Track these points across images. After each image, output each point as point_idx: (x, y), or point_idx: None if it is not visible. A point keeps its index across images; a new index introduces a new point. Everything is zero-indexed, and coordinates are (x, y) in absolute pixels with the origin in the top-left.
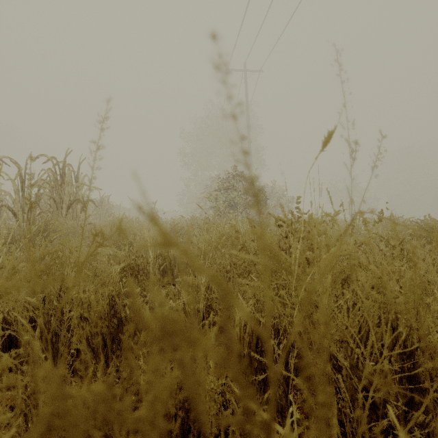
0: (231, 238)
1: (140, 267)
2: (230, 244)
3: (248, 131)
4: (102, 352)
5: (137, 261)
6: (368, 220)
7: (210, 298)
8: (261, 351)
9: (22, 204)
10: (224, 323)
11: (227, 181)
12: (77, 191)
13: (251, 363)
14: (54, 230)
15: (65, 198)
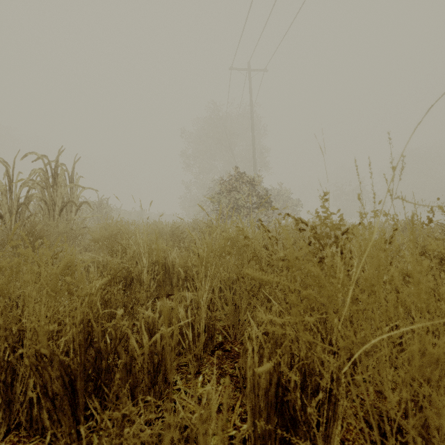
0: (238, 244)
1: (134, 277)
2: (236, 251)
3: (252, 131)
4: (69, 399)
5: (131, 270)
6: (379, 223)
7: (213, 316)
8: (282, 399)
9: (10, 206)
10: (230, 345)
11: (231, 183)
12: (72, 192)
13: (269, 418)
14: (41, 235)
15: (57, 199)
